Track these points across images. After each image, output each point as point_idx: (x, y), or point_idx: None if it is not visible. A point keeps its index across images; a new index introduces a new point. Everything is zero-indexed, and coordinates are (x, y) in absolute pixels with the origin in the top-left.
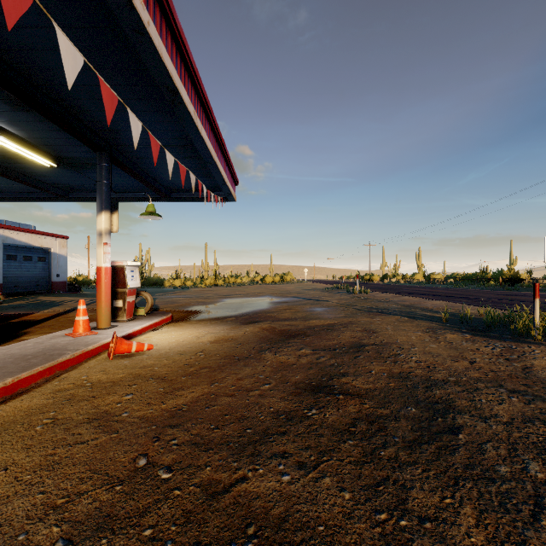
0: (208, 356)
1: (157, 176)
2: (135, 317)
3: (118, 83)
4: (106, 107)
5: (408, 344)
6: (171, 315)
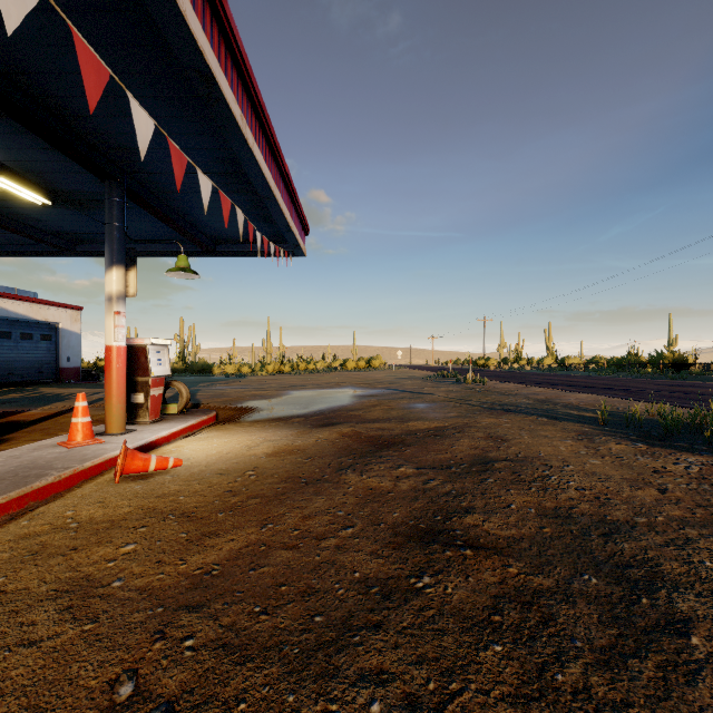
0: (262, 477)
1: (195, 219)
2: (163, 417)
3: (125, 69)
4: (86, 81)
5: (557, 459)
6: (216, 414)
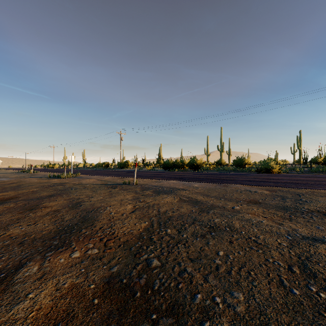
0: None
1: None
2: None
3: None
4: None
5: (28, 181)
6: None
